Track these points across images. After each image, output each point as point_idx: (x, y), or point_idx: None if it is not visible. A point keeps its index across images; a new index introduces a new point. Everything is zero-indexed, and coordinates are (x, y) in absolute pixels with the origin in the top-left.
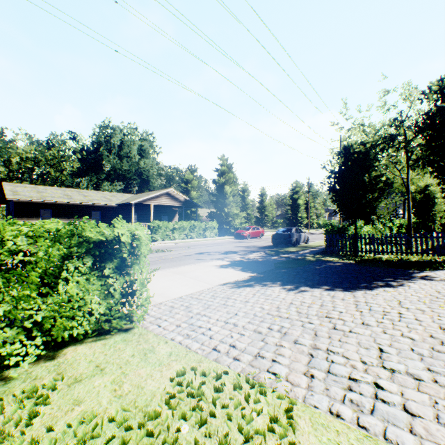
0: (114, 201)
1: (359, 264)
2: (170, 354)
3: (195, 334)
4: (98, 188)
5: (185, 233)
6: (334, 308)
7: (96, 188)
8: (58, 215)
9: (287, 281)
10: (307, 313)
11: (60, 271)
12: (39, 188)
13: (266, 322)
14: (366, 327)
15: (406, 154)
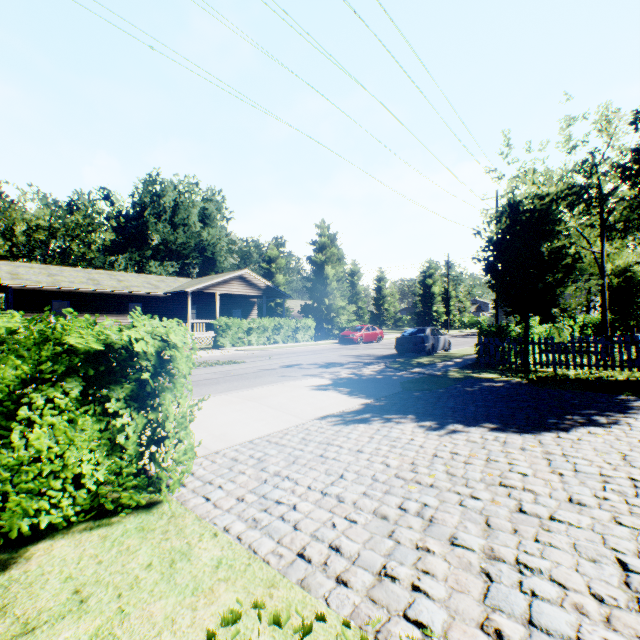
0: (162, 288)
1: (535, 385)
2: (218, 564)
3: (268, 519)
4: (141, 269)
5: (266, 336)
6: (512, 466)
7: (138, 269)
8: (78, 308)
9: (424, 413)
10: (466, 476)
11: (17, 407)
12: (52, 270)
13: (395, 495)
14: (580, 510)
15: (600, 216)
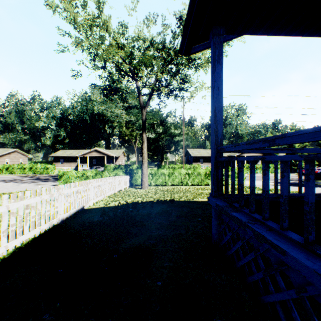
0: (226, 154)
1: None
2: None
3: None
4: None
5: None
6: None
7: None
8: (205, 161)
9: None
10: None
11: None
12: (198, 150)
13: None
14: None
15: None
